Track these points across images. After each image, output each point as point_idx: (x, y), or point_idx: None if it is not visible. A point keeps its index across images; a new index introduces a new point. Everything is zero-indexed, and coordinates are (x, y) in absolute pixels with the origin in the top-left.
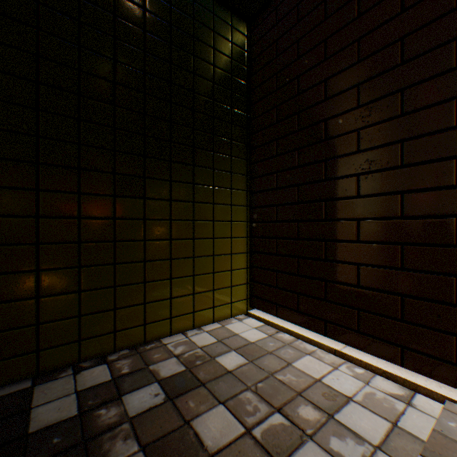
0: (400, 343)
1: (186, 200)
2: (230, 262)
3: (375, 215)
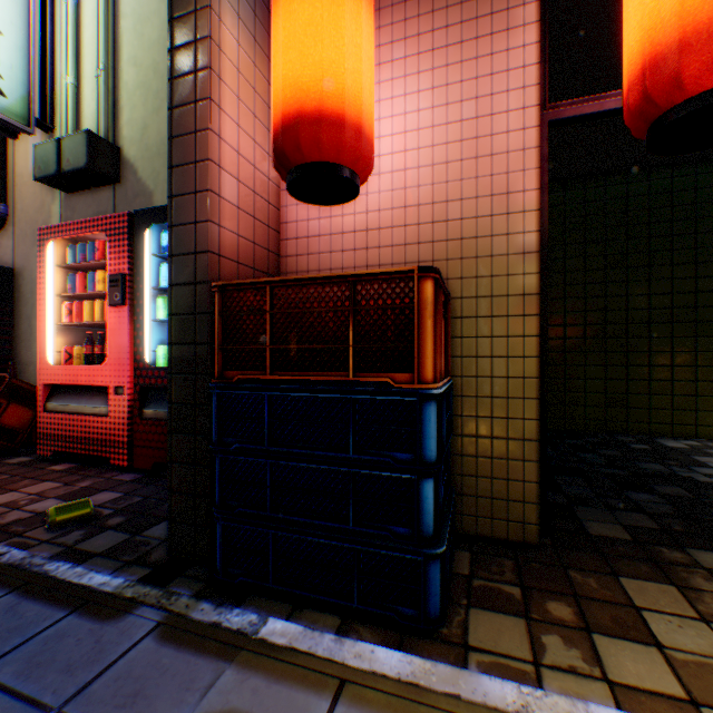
0: None
1: None
2: None
3: None
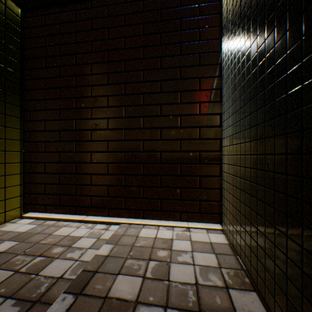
0: (108, 207)
1: None
2: (4, 181)
3: (98, 150)
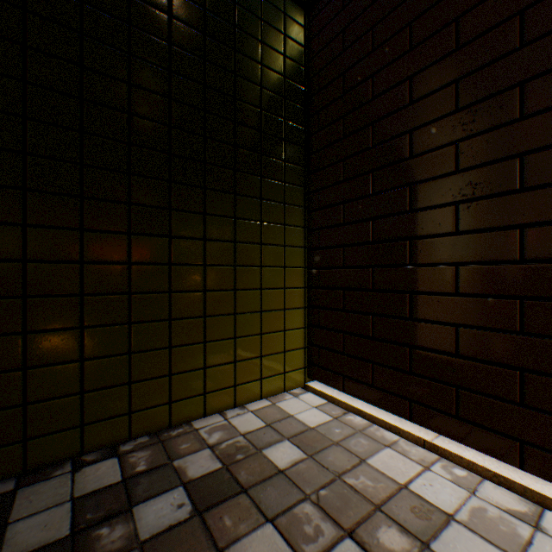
0: (519, 437)
1: (224, 239)
2: (282, 320)
3: (481, 258)
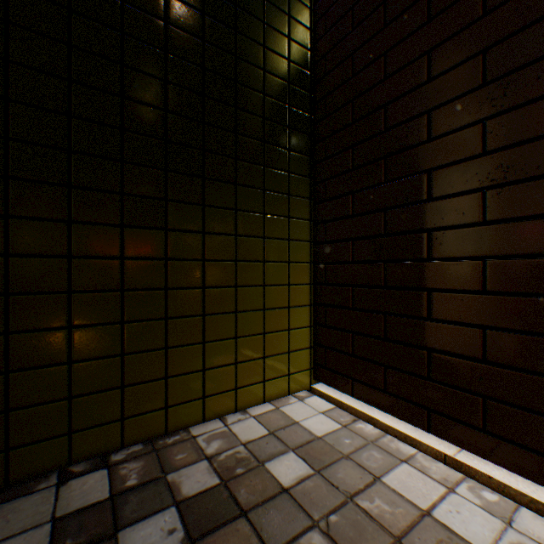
0: None
1: (225, 232)
2: (287, 318)
3: (514, 251)
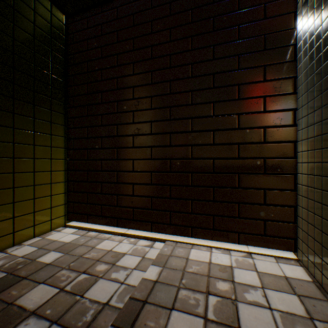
0: (151, 220)
1: (5, 141)
2: (50, 189)
3: (141, 157)
